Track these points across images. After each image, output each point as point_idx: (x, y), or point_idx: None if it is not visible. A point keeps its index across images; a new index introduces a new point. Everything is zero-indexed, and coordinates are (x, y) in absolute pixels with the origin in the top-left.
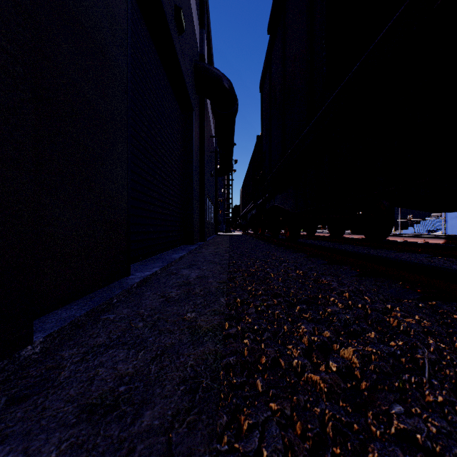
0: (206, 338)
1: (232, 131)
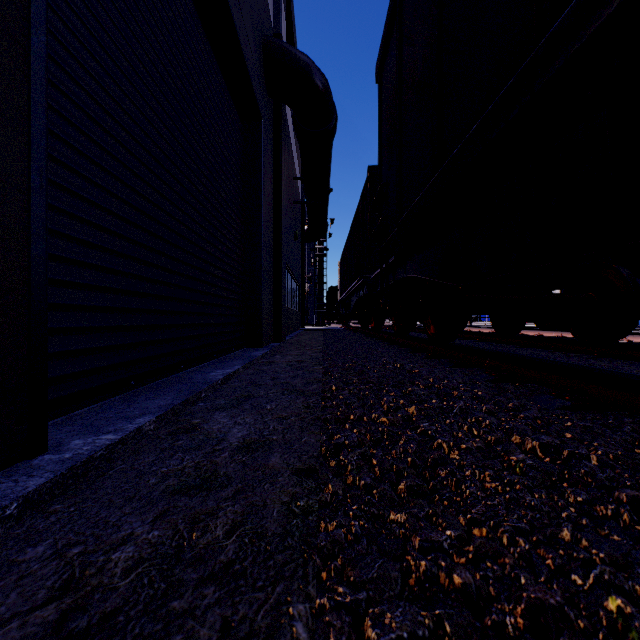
0: None
1: (327, 166)
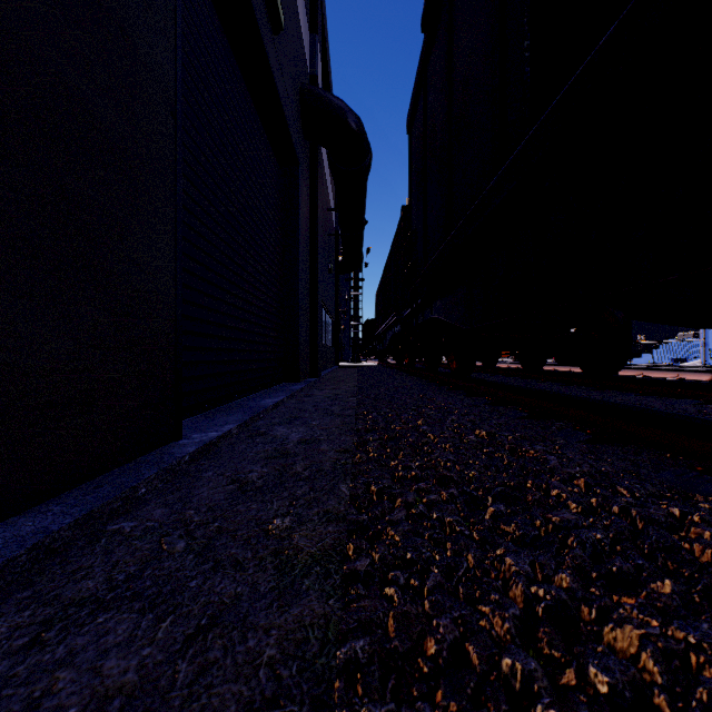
0: (308, 582)
1: (362, 201)
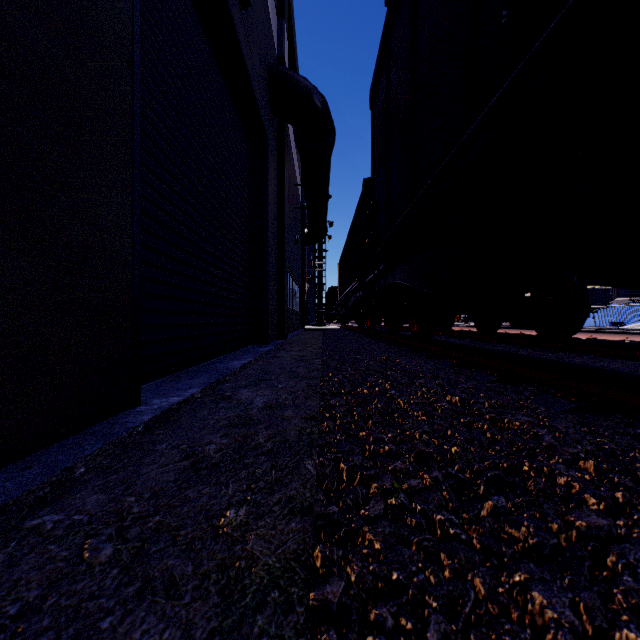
0: (262, 620)
1: (326, 176)
